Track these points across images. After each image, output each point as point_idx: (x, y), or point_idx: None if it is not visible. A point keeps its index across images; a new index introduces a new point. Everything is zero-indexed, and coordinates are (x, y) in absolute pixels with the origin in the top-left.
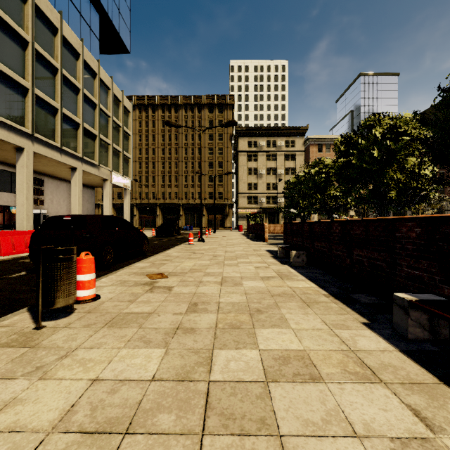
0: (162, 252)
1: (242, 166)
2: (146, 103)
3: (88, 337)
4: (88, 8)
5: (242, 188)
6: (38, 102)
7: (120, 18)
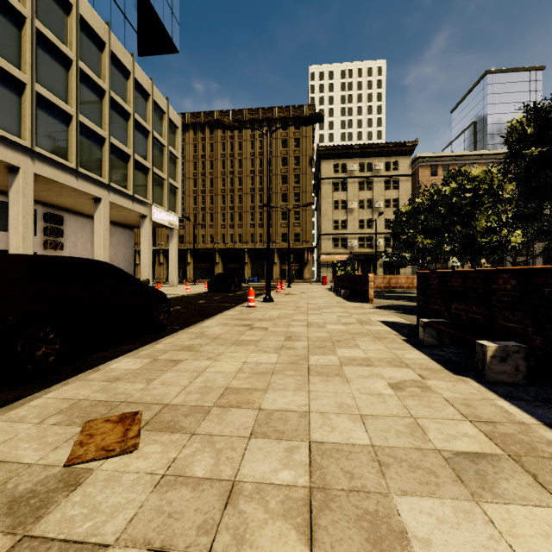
0: (195, 325)
1: (326, 198)
2: (202, 121)
3: None
4: None
5: (326, 228)
6: (42, 104)
7: (165, 5)
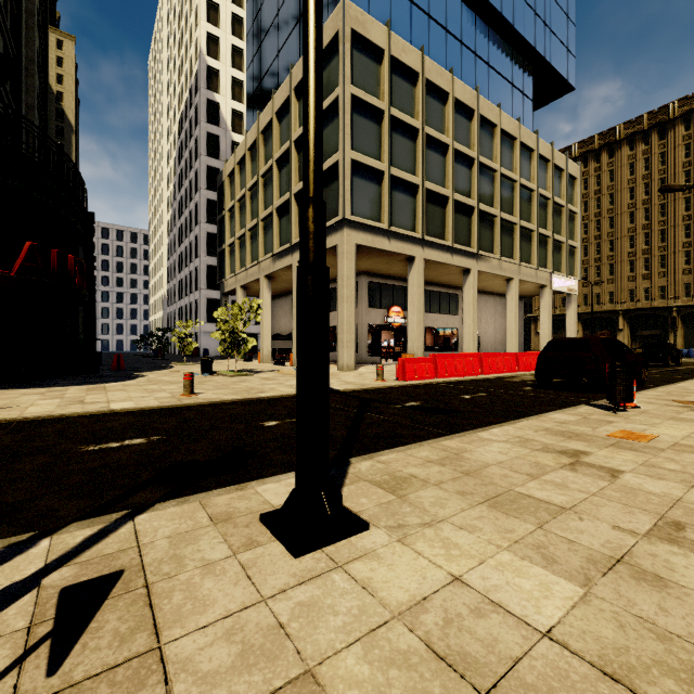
0: (670, 385)
1: None
2: (596, 146)
3: (662, 421)
4: (520, 69)
5: None
6: (480, 216)
7: (560, 49)
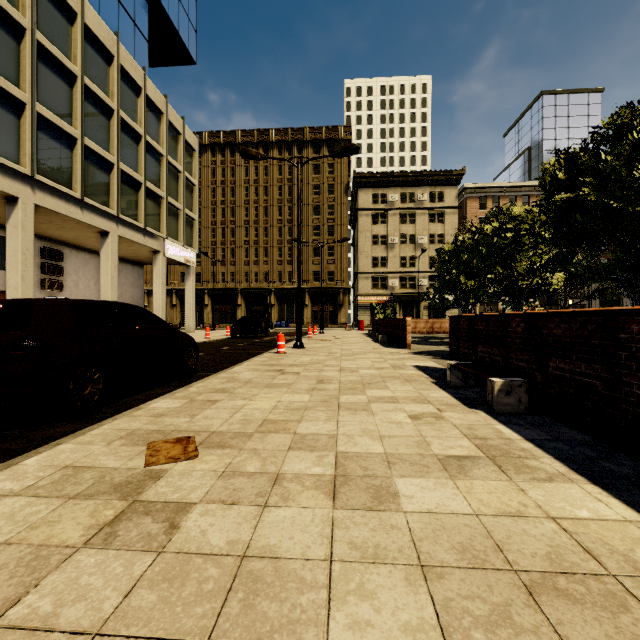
0: (224, 371)
1: (364, 231)
2: (222, 141)
3: None
4: None
5: (364, 265)
6: (43, 126)
7: (181, 10)
